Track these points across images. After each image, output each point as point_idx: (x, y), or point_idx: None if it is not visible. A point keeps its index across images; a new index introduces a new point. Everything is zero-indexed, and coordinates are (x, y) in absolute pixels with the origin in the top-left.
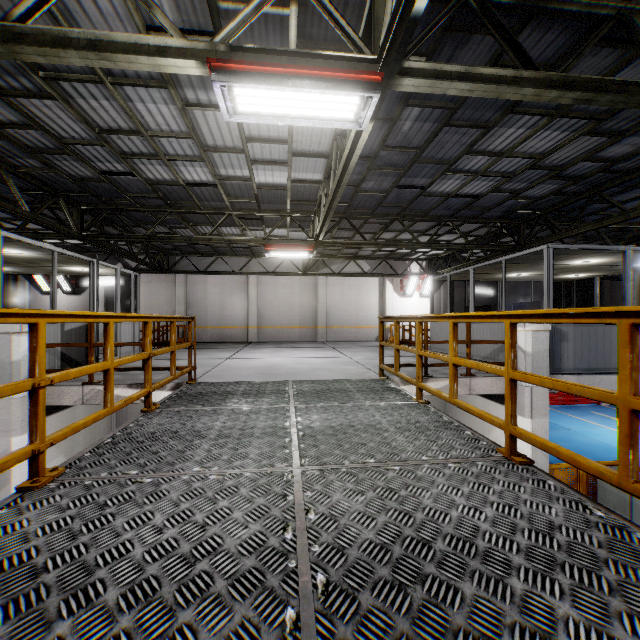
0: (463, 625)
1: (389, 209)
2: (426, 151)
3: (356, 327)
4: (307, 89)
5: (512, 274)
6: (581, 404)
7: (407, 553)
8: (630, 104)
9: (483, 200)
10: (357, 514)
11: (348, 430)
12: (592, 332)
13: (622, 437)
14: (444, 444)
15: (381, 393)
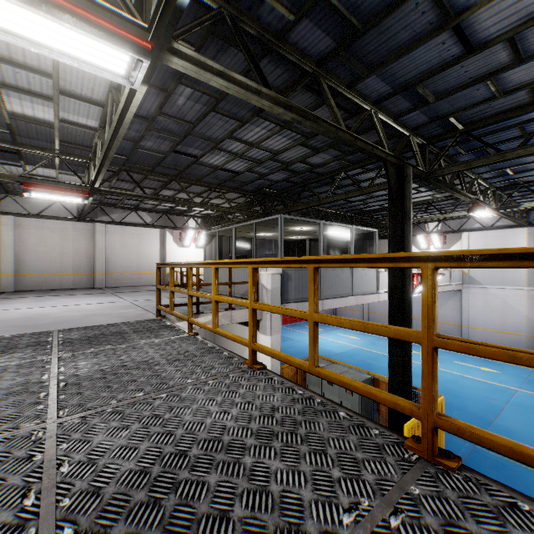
0: (206, 511)
1: (168, 170)
2: (198, 127)
3: (138, 273)
4: (68, 25)
5: (261, 233)
6: (300, 322)
7: (165, 469)
8: (320, 131)
9: (241, 176)
10: (119, 449)
11: (119, 370)
12: (304, 274)
13: (311, 340)
14: (207, 366)
15: (157, 331)
